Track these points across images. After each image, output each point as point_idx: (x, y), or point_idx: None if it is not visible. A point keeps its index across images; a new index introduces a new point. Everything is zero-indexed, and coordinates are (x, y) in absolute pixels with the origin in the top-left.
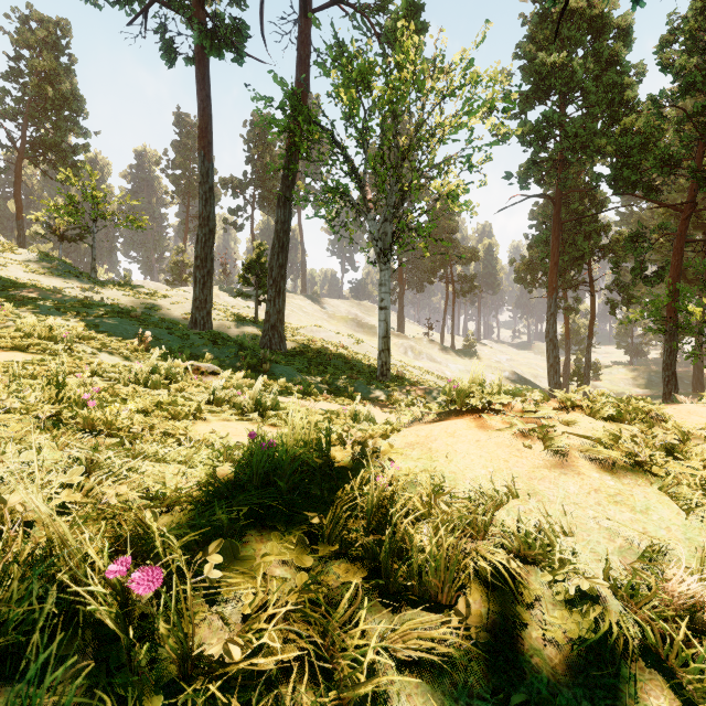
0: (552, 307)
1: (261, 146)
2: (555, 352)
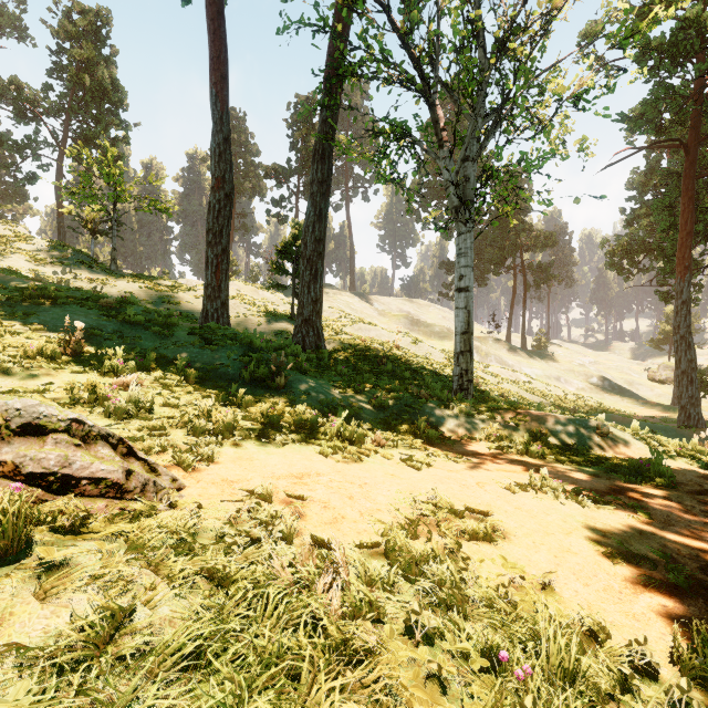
0: (683, 292)
1: (306, 128)
2: (689, 354)
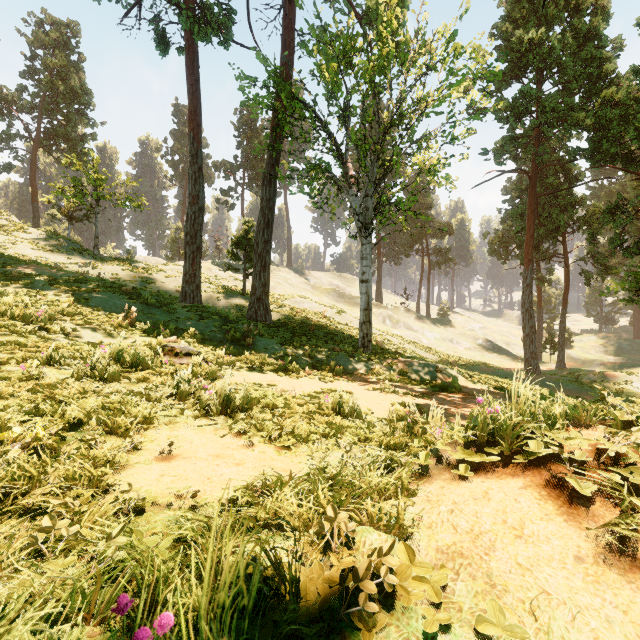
0: (527, 278)
1: (250, 131)
2: (531, 322)
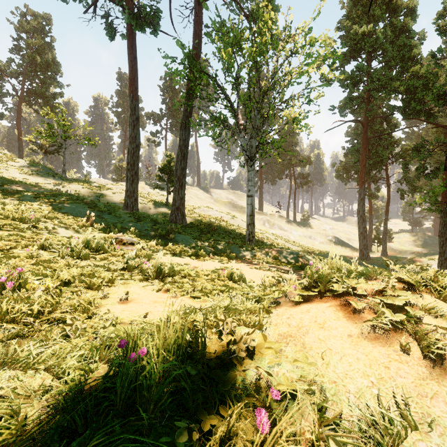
0: (361, 194)
1: (171, 92)
2: (364, 224)
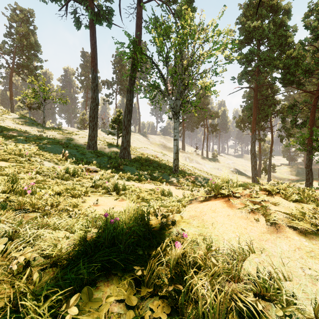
0: (253, 138)
1: (120, 66)
2: (255, 159)
